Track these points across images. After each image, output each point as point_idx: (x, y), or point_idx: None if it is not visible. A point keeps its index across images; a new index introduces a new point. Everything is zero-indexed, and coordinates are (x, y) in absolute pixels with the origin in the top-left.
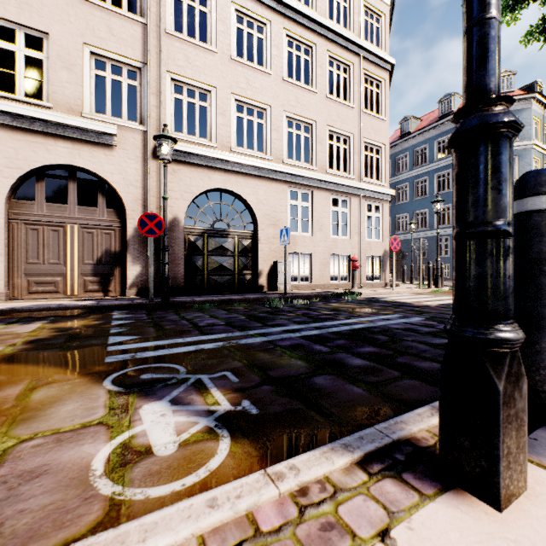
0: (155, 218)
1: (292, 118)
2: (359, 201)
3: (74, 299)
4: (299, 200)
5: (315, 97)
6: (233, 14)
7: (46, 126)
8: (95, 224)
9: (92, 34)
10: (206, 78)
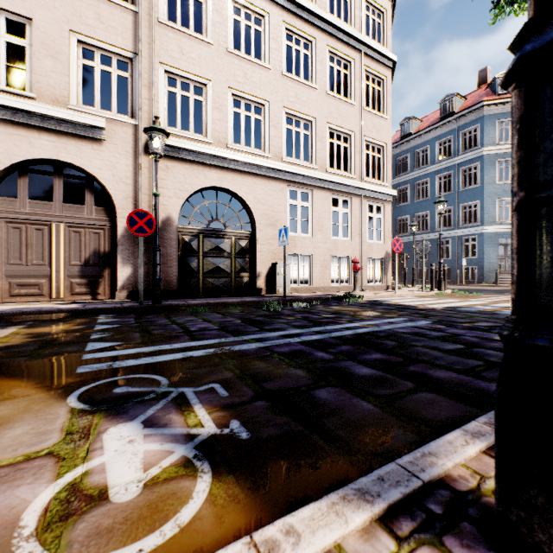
0: (146, 216)
1: (291, 114)
2: (360, 202)
3: (60, 302)
4: (299, 200)
5: (315, 93)
6: (229, 4)
7: (29, 118)
8: (82, 223)
9: (79, 21)
10: (202, 70)
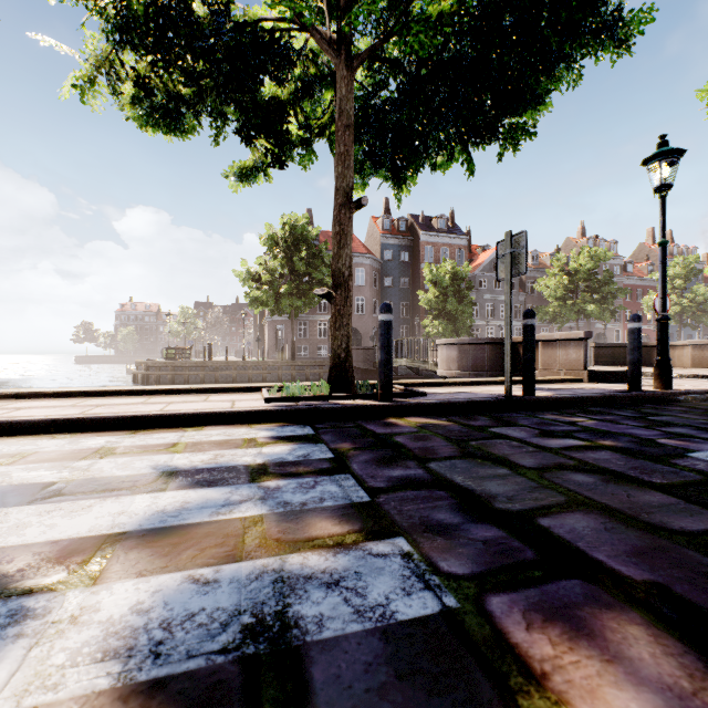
0: None
1: None
2: None
3: None
4: None
5: None
6: None
7: None
8: None
9: None
10: None
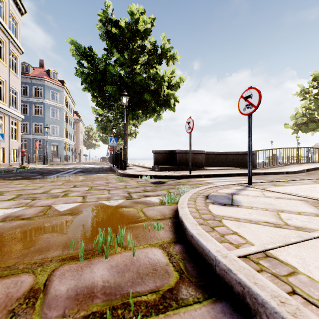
0: None
1: None
2: (9, 118)
3: None
4: None
5: None
6: None
7: None
8: None
9: None
10: None
